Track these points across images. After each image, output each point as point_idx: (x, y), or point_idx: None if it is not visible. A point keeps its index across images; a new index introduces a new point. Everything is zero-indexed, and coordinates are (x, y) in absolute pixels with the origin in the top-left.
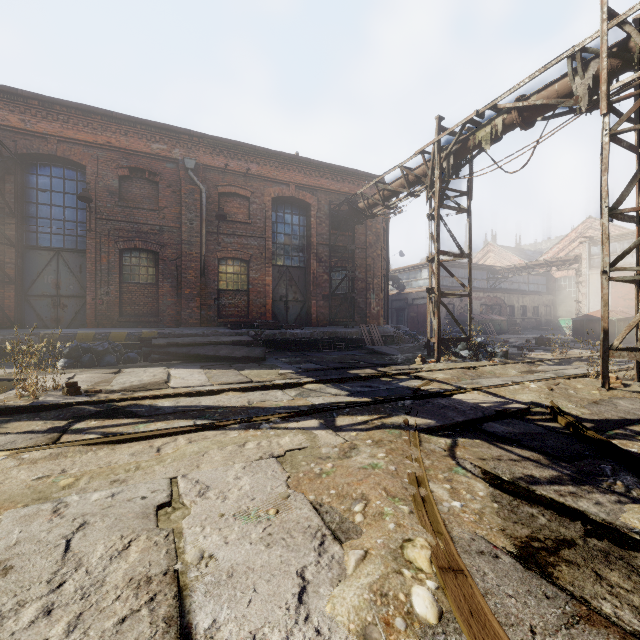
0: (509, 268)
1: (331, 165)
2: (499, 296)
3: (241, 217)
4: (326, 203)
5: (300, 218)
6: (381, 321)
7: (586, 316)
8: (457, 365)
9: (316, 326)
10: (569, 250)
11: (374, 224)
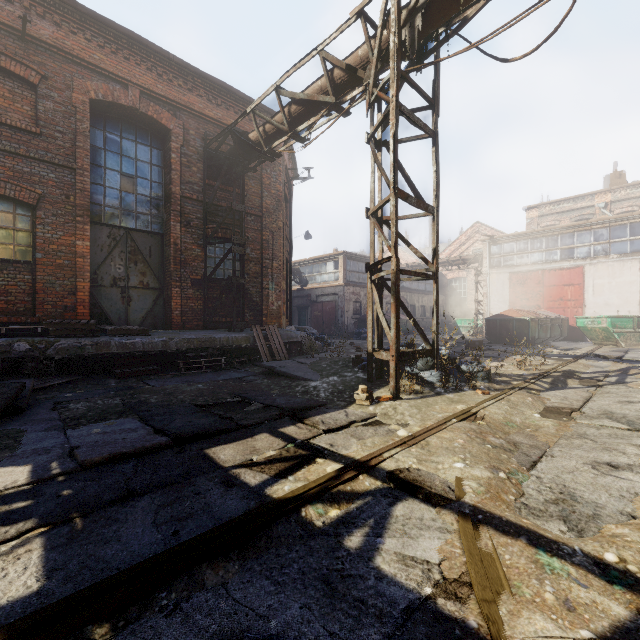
0: (413, 266)
1: (206, 75)
2: (402, 295)
3: (16, 119)
4: (198, 135)
5: (153, 152)
6: (283, 321)
7: (499, 315)
8: (431, 403)
9: (180, 329)
10: (460, 252)
11: (273, 183)
